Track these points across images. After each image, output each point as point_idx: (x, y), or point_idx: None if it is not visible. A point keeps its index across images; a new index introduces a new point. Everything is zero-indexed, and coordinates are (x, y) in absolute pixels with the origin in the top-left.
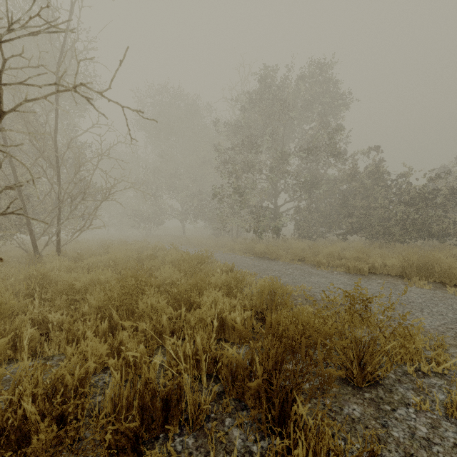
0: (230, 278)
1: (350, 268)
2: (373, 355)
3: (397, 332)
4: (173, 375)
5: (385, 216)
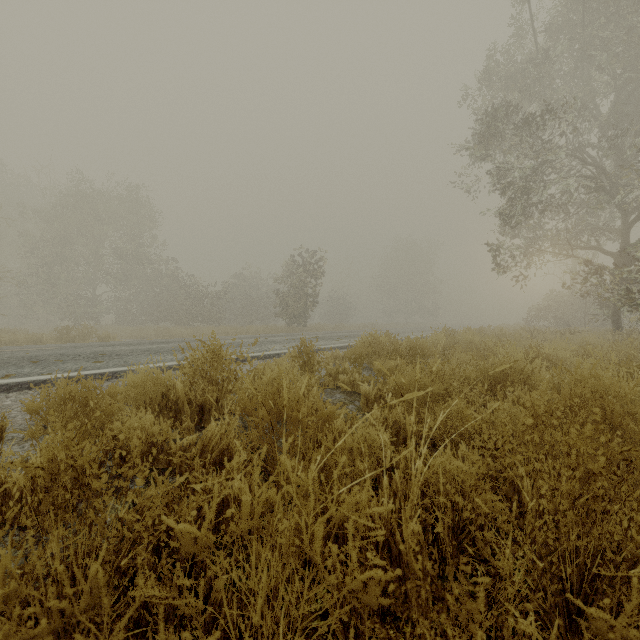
0: (49, 334)
1: (131, 336)
2: (88, 336)
3: (94, 332)
4: (43, 335)
5: (180, 308)
